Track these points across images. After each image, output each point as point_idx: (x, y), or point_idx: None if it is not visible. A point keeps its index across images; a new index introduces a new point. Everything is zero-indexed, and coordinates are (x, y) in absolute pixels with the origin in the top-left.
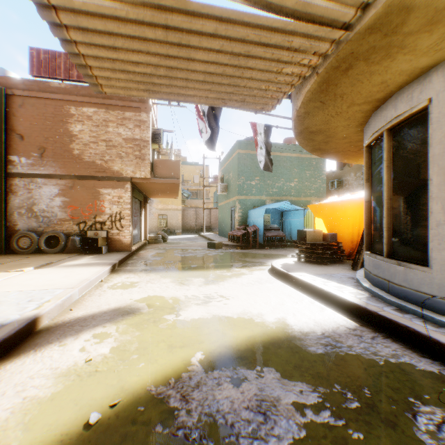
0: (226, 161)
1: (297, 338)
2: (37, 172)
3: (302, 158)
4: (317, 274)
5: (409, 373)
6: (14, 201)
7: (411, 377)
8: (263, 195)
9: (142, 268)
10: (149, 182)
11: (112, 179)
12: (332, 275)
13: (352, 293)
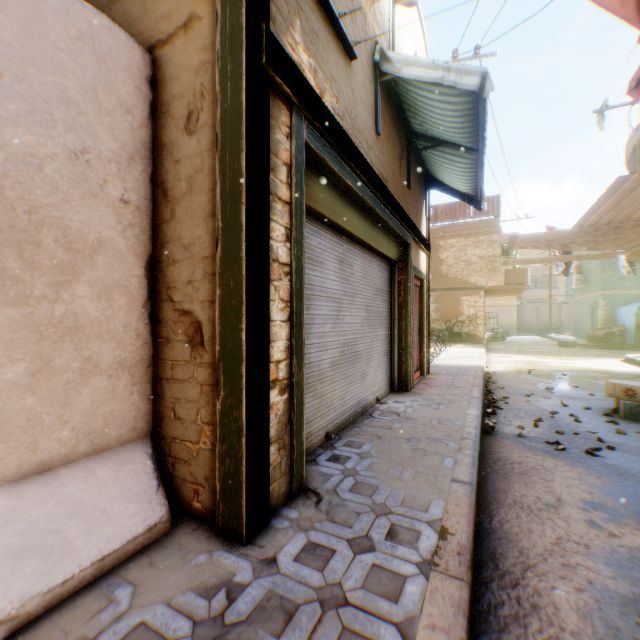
0: None
1: (610, 371)
2: None
3: None
4: None
5: None
6: None
7: None
8: None
9: (504, 352)
10: (499, 289)
11: (470, 289)
12: None
13: None
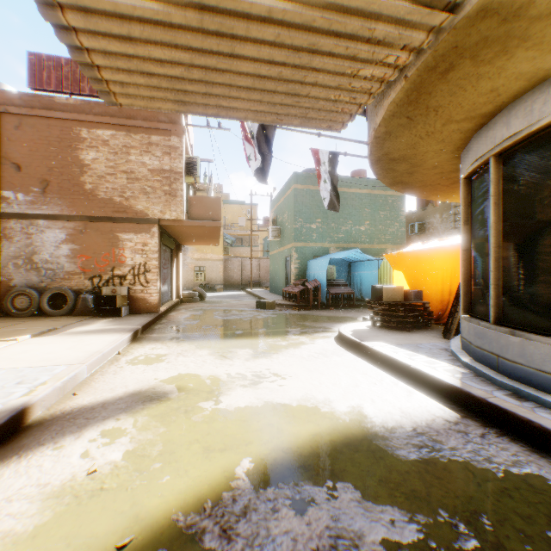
0: (279, 199)
1: (380, 437)
2: (38, 211)
3: (375, 196)
4: (399, 345)
5: (541, 491)
6: (8, 250)
7: (544, 497)
8: (327, 242)
9: (172, 335)
10: (181, 225)
11: (135, 221)
12: (418, 346)
13: (448, 370)
